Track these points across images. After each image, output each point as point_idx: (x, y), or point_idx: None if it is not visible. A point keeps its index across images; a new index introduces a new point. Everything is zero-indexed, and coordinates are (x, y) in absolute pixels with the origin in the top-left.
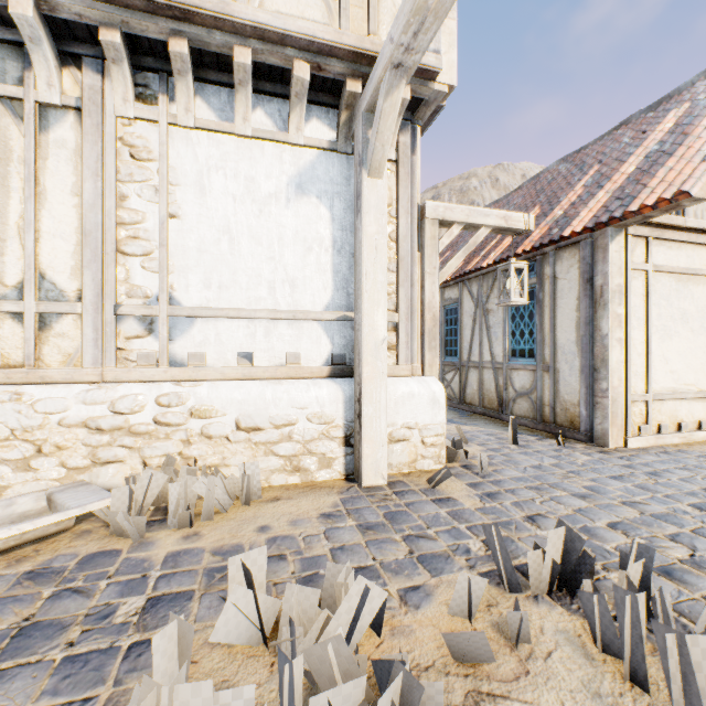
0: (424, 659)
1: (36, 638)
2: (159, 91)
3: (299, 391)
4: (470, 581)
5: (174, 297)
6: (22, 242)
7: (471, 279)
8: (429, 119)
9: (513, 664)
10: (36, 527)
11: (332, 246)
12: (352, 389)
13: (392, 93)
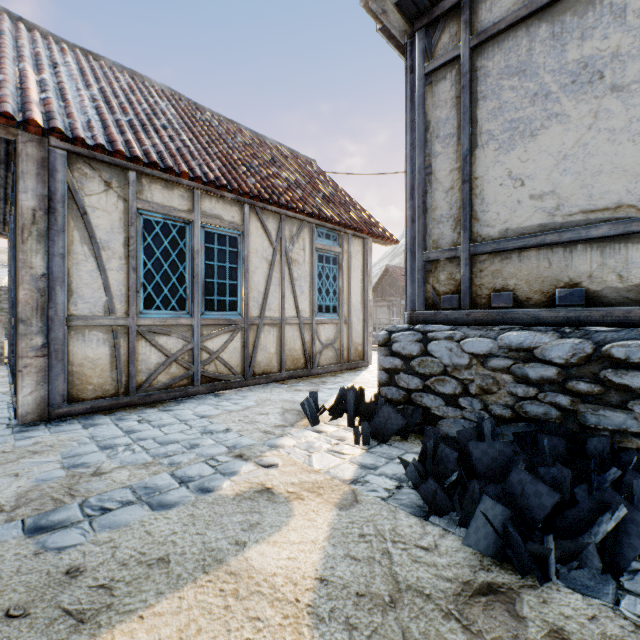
0: None
1: None
2: None
3: None
4: None
5: None
6: None
7: (267, 211)
8: None
9: None
10: None
11: None
12: None
13: None
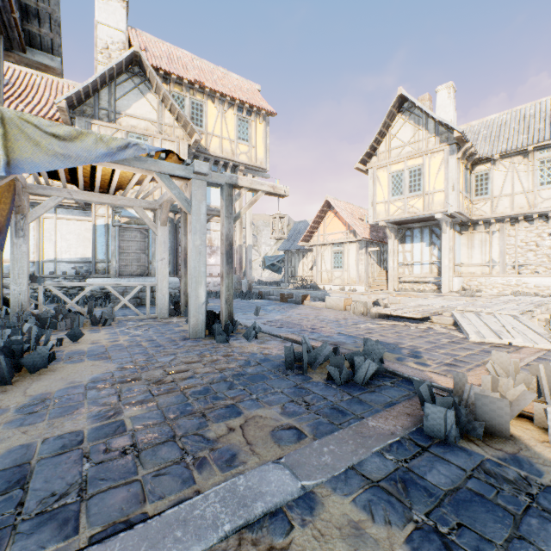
0: None
1: None
2: (515, 223)
3: (550, 280)
4: None
5: (518, 261)
6: (488, 254)
7: None
8: None
9: None
10: (499, 294)
11: None
12: None
13: None
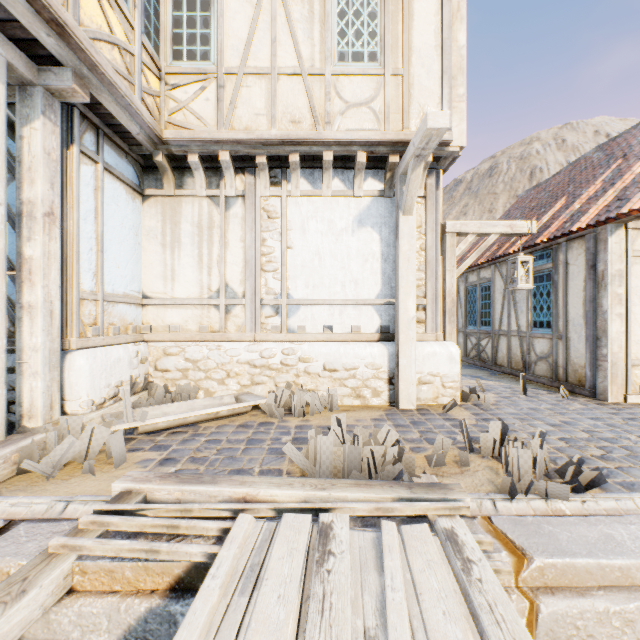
0: (415, 465)
1: (255, 442)
2: (282, 179)
3: (360, 348)
4: (442, 439)
5: (289, 293)
6: (218, 268)
7: (501, 262)
8: (449, 163)
9: (457, 471)
10: (238, 407)
11: (381, 257)
12: (393, 349)
13: (415, 169)
